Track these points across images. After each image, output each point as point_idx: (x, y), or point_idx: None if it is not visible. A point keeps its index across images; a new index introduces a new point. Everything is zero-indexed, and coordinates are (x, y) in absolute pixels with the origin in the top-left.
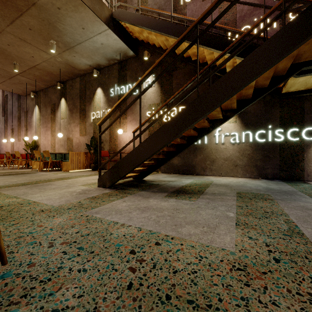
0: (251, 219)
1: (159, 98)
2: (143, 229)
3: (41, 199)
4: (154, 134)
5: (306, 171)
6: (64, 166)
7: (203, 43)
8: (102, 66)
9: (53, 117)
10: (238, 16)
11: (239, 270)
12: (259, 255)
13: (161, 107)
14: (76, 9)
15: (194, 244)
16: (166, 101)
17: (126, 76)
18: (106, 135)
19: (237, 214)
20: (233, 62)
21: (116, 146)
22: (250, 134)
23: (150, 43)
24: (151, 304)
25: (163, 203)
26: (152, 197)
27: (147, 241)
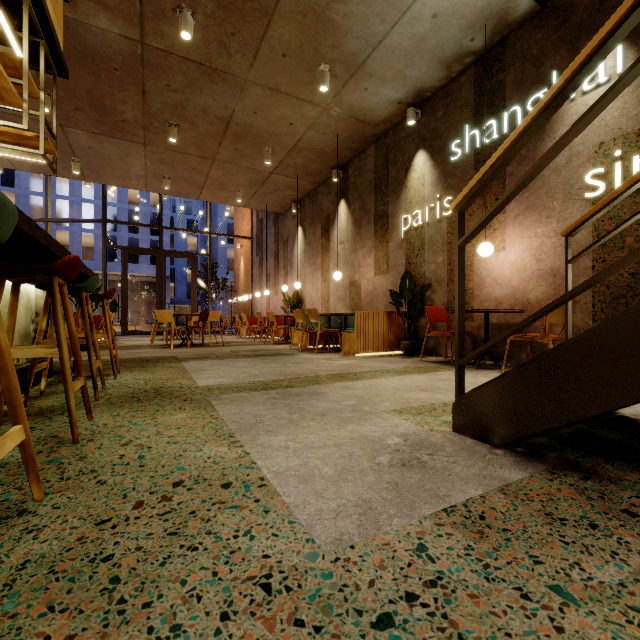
0: None
1: None
2: None
3: (283, 469)
4: None
5: None
6: (345, 343)
7: None
8: (429, 91)
9: (326, 242)
10: None
11: None
12: None
13: None
14: None
15: None
16: None
17: (501, 88)
18: (437, 267)
19: None
20: None
21: (467, 293)
22: None
23: None
24: None
25: None
26: None
27: None
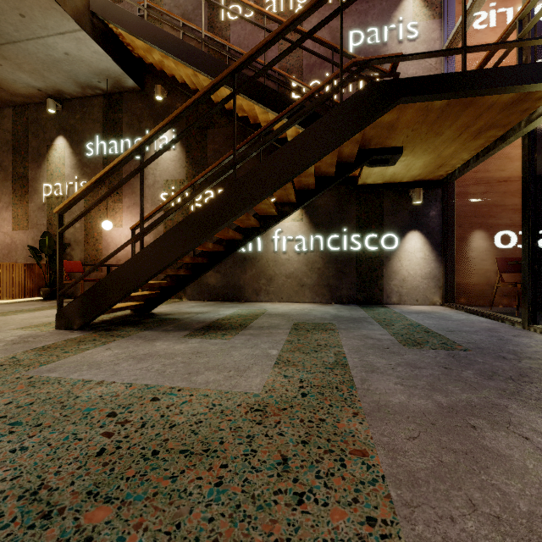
0: (297, 355)
1: (183, 171)
2: (135, 384)
3: None
4: (166, 235)
5: (386, 292)
6: None
7: (251, 95)
8: (68, 94)
9: None
10: (305, 63)
11: (257, 411)
12: (287, 392)
13: (183, 188)
14: None
15: (209, 392)
16: (193, 180)
17: (120, 123)
18: (76, 231)
19: (281, 351)
20: (296, 131)
21: (99, 252)
22: (321, 240)
23: (167, 73)
24: (130, 464)
25: (178, 345)
26: (161, 339)
27: (140, 398)
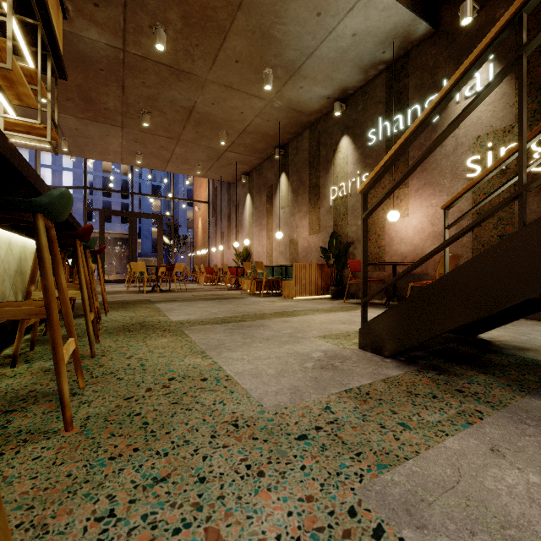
0: None
1: (510, 111)
2: None
3: (241, 371)
4: None
5: None
6: (285, 288)
7: None
8: (351, 89)
9: (270, 207)
10: None
11: None
12: None
13: None
14: None
15: None
16: None
17: (406, 90)
18: (358, 229)
19: None
20: None
21: (381, 250)
22: None
23: None
24: None
25: None
26: None
27: None
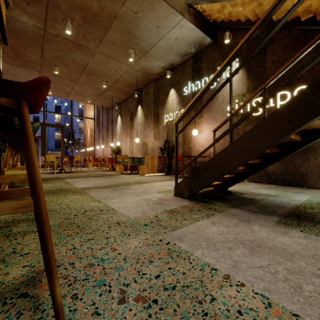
0: None
1: (244, 86)
2: (273, 303)
3: (119, 206)
4: (256, 127)
5: None
6: (140, 170)
7: None
8: (175, 64)
9: (132, 124)
10: None
11: None
12: None
13: (254, 93)
14: (151, 7)
15: None
16: (264, 84)
17: (201, 69)
18: (179, 138)
19: None
20: None
21: (190, 149)
22: None
23: (233, 20)
24: None
25: (280, 237)
26: (254, 222)
27: None
